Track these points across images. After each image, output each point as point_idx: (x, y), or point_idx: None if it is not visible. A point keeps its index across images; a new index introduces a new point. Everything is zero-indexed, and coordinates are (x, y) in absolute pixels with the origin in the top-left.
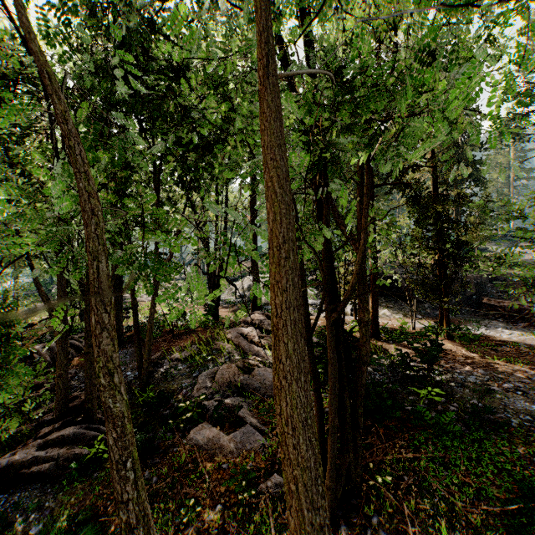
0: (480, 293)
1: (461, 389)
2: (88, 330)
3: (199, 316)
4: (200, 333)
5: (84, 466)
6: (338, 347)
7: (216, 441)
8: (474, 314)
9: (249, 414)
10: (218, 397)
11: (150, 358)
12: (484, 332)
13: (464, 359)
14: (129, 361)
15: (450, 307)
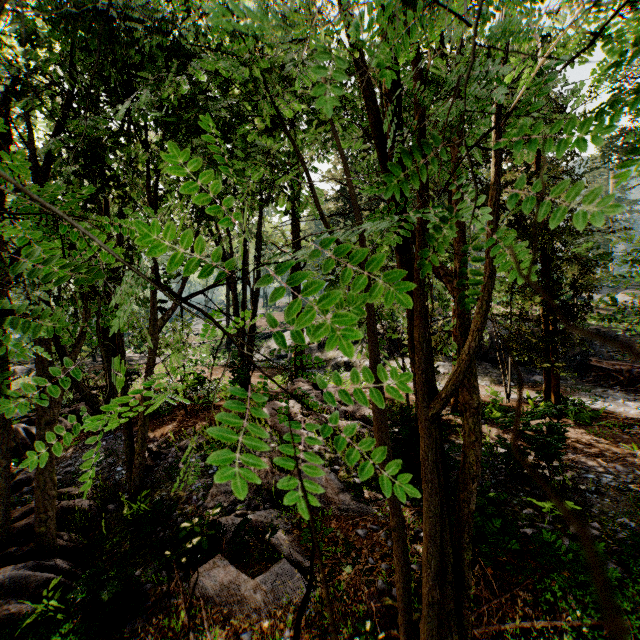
0: (585, 353)
1: (597, 497)
2: (40, 415)
3: (223, 384)
4: (222, 408)
5: (22, 634)
6: (435, 455)
7: (235, 590)
8: (580, 380)
9: (287, 538)
10: (242, 509)
11: (145, 450)
12: (601, 405)
13: (588, 447)
14: (122, 450)
15: (565, 374)
